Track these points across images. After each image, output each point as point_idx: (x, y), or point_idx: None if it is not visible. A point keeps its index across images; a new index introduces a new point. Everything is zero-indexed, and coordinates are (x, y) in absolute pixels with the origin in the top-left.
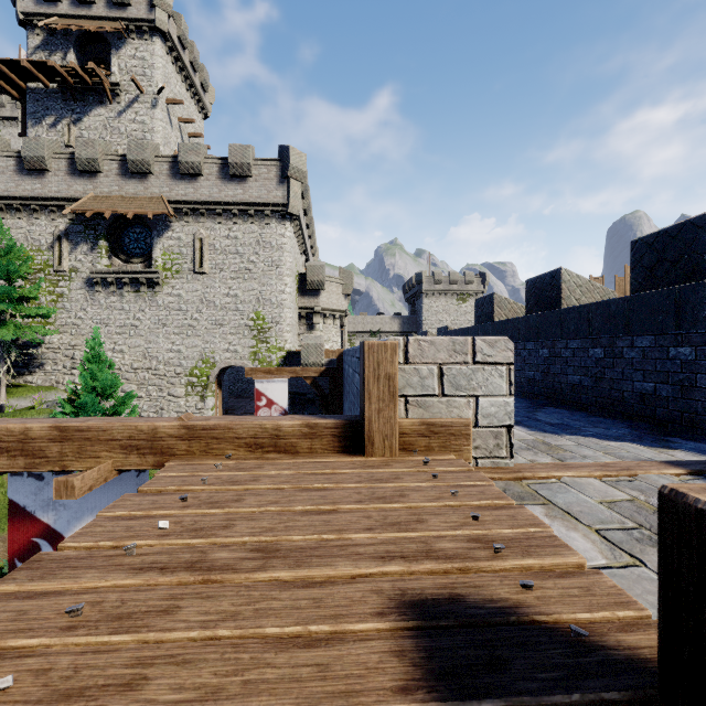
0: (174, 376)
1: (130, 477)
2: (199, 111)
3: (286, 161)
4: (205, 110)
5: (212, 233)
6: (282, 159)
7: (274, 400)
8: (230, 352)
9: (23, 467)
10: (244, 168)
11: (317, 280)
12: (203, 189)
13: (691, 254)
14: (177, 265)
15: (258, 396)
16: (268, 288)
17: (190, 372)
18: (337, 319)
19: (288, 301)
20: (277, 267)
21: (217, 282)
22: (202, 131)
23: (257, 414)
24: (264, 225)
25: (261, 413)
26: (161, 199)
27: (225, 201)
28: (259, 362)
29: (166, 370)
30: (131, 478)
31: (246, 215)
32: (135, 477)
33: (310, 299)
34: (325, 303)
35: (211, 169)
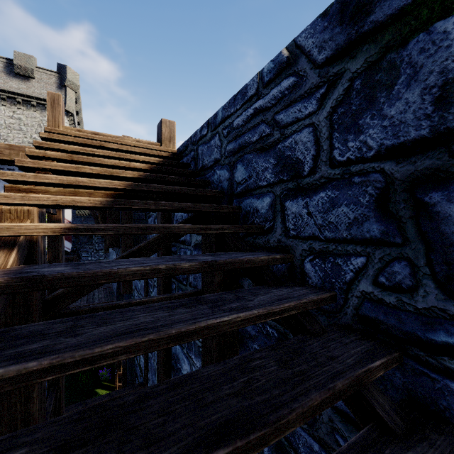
0: None
1: None
2: None
3: (63, 75)
4: None
5: None
6: (61, 73)
7: None
8: None
9: None
10: (28, 71)
11: None
12: None
13: None
14: None
15: None
16: None
17: None
18: None
19: None
20: None
21: None
22: None
23: None
24: (45, 114)
25: None
26: None
27: (10, 90)
28: None
29: None
30: None
31: (29, 105)
32: None
33: None
34: None
35: None
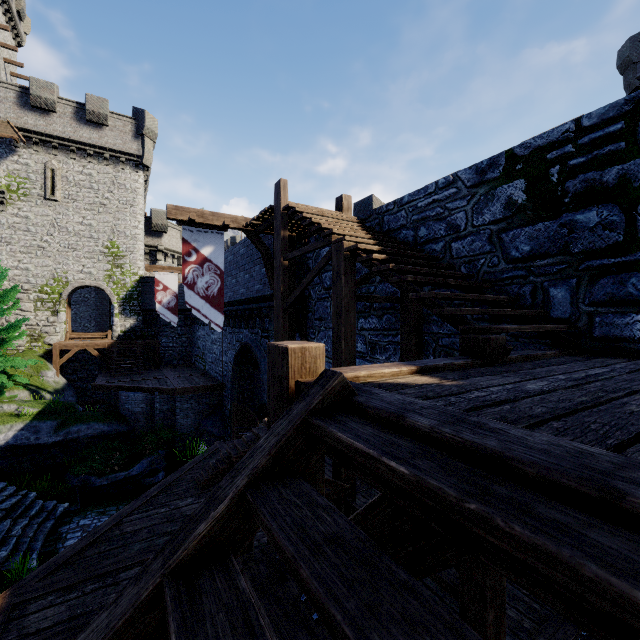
0: (22, 292)
1: (219, 236)
2: (13, 38)
3: (141, 121)
4: (20, 39)
5: (65, 166)
6: (138, 119)
7: (168, 287)
8: (84, 273)
9: (203, 221)
10: (101, 117)
11: (161, 224)
12: (56, 125)
13: (366, 208)
14: (24, 188)
15: (157, 283)
16: (123, 222)
17: (39, 289)
18: (175, 259)
19: (141, 236)
20: (131, 206)
21: (71, 211)
22: (15, 59)
23: (156, 295)
24: (118, 169)
25: (159, 294)
26: (7, 123)
27: (80, 141)
28: (114, 284)
29: (11, 285)
30: (219, 236)
31: (101, 157)
32: (220, 236)
33: (154, 239)
34: (167, 244)
35: (65, 109)
